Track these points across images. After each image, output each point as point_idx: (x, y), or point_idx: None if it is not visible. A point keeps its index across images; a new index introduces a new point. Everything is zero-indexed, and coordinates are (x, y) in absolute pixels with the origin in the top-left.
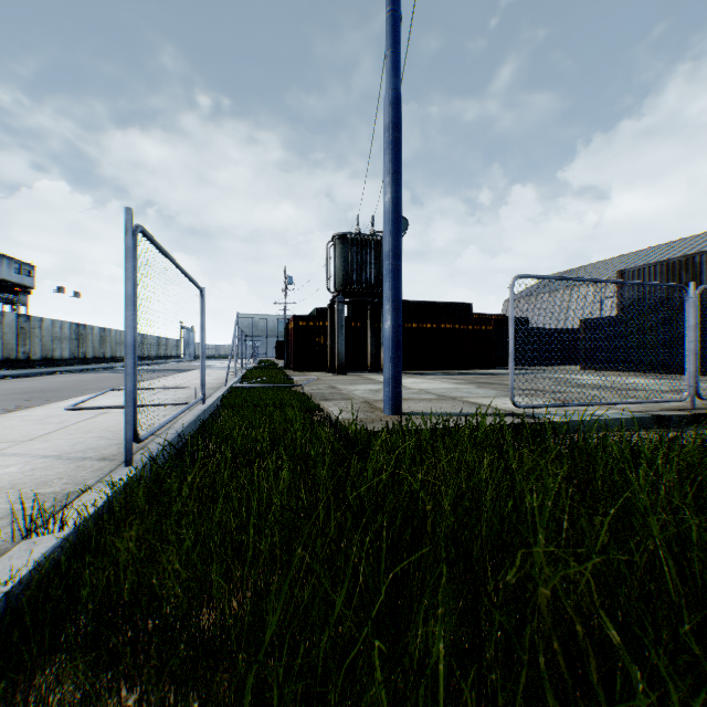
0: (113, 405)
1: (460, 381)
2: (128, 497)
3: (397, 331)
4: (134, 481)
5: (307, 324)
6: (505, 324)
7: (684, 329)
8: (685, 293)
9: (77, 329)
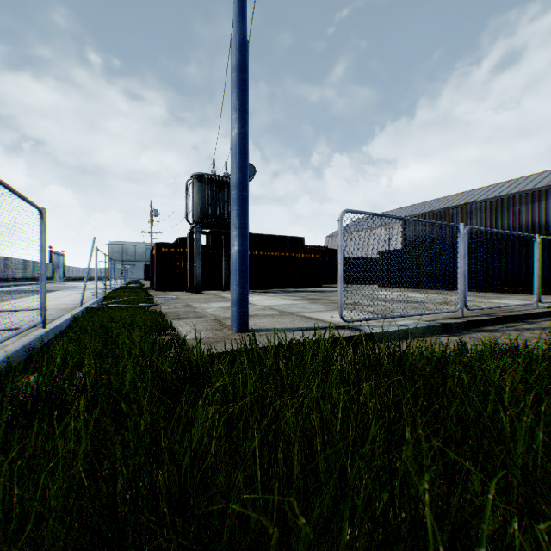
0: None
1: (296, 298)
2: None
3: (243, 256)
4: None
5: (169, 250)
6: (327, 253)
7: (458, 258)
8: (458, 231)
9: None
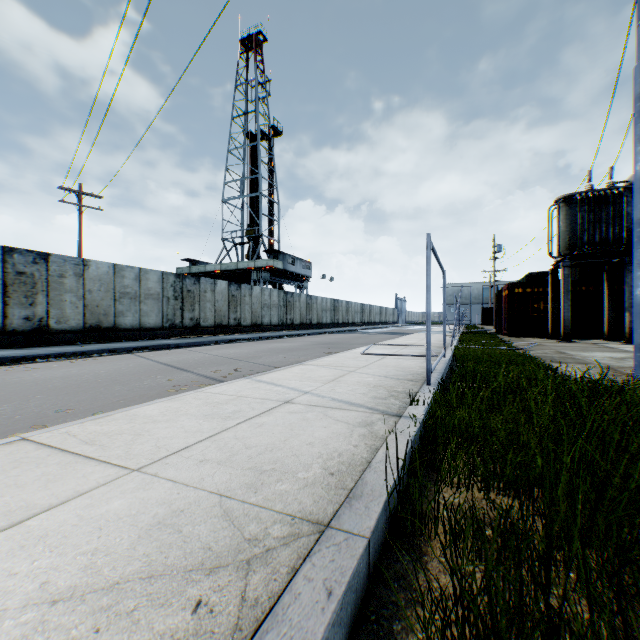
0: (385, 354)
1: None
2: (443, 398)
3: None
4: (440, 391)
5: (523, 291)
6: None
7: None
8: None
9: (333, 303)
